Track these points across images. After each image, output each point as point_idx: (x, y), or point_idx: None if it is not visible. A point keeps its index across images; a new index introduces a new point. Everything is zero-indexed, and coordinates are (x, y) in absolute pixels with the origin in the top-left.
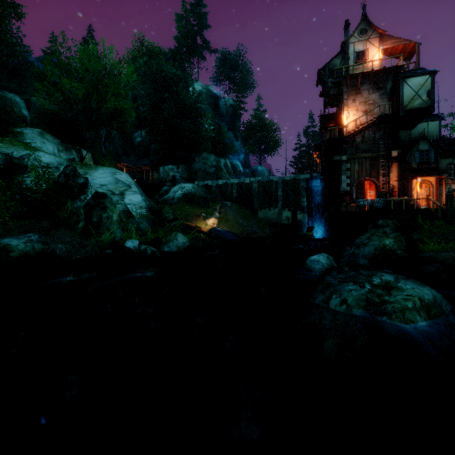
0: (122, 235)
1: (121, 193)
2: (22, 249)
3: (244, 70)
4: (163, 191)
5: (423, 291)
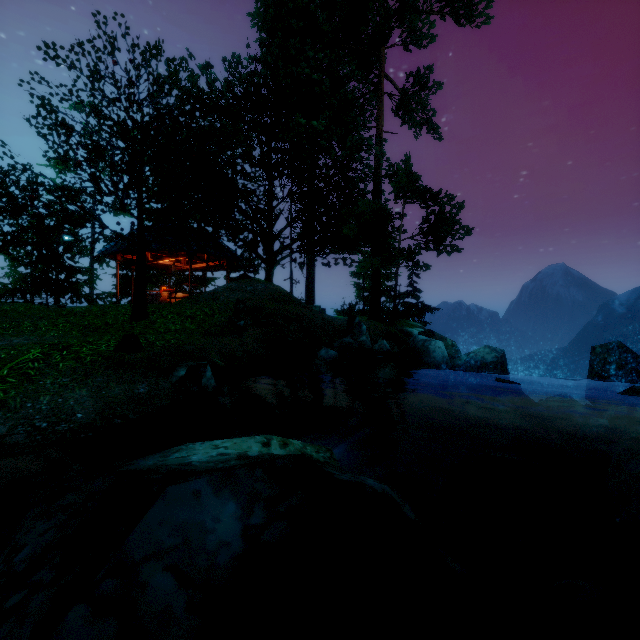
0: None
1: None
2: None
3: None
4: None
5: (222, 442)
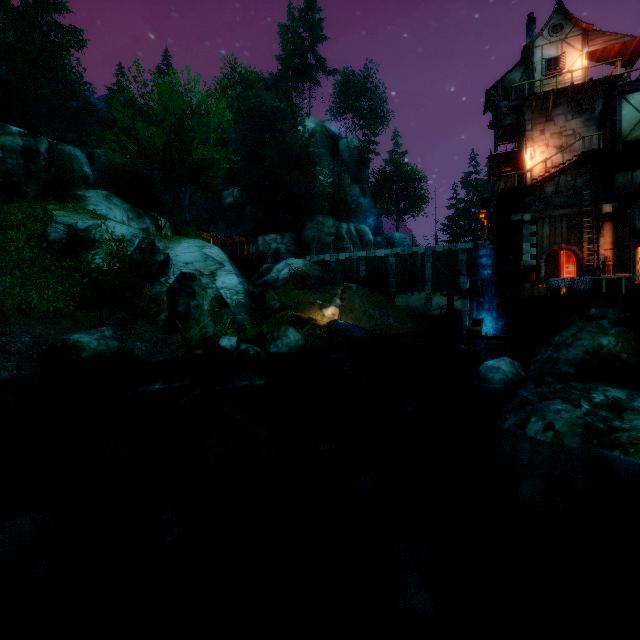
0: (215, 330)
1: (211, 274)
2: (95, 348)
3: (375, 97)
4: (263, 270)
5: None
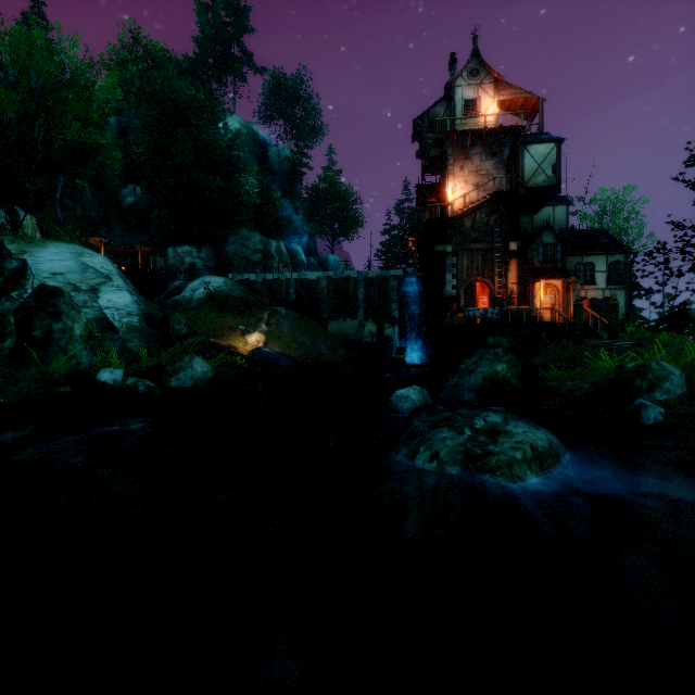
0: (93, 361)
1: (92, 289)
2: None
3: (309, 106)
4: (173, 288)
5: (537, 435)
